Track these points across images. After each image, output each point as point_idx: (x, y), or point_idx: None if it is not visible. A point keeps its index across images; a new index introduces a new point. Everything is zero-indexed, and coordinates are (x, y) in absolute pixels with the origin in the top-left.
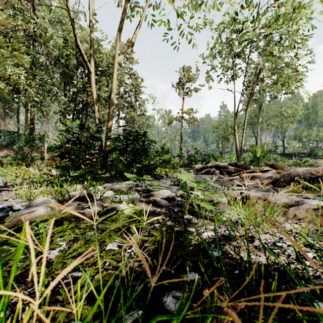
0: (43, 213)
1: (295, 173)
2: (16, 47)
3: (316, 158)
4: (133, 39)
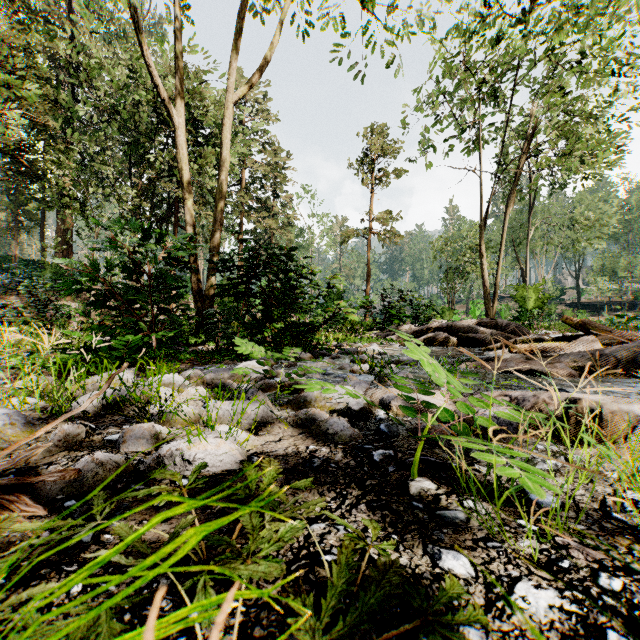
0: None
1: None
2: (9, 65)
3: None
4: (267, 54)
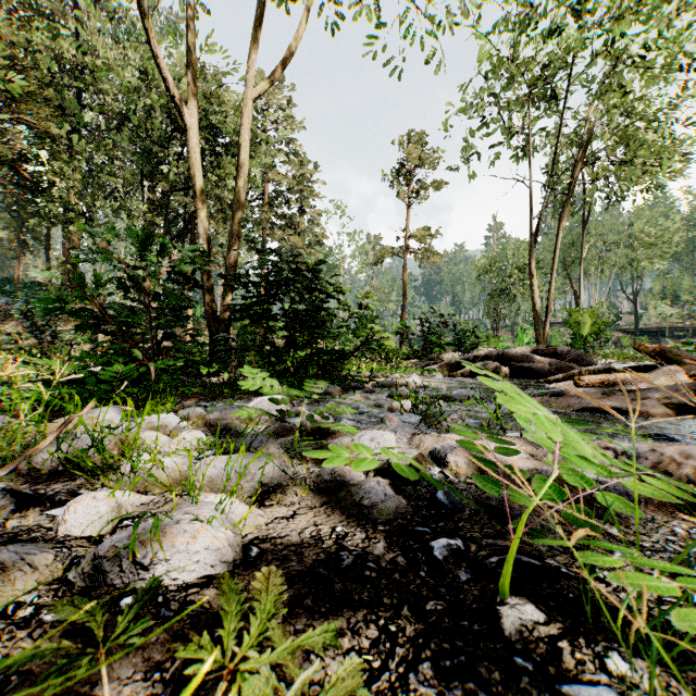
0: None
1: None
2: None
3: None
4: (291, 45)
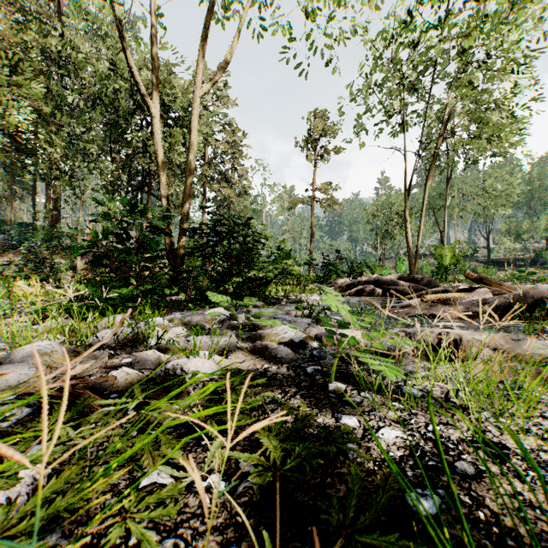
0: (27, 377)
1: (534, 294)
2: (19, 68)
3: (546, 268)
4: (228, 57)
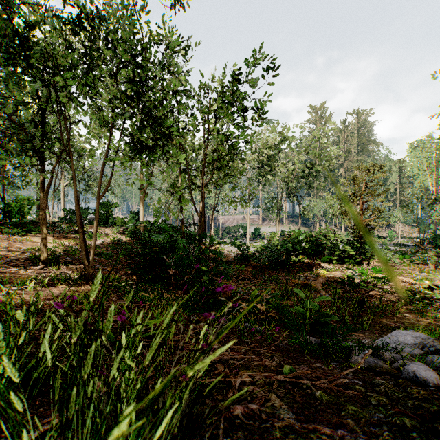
0: None
1: None
2: None
3: None
4: None
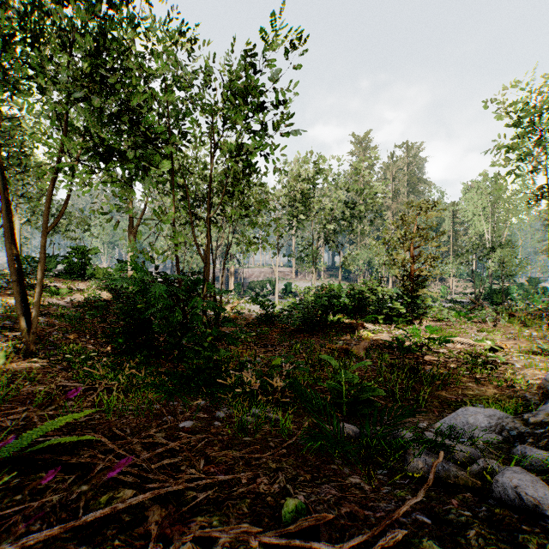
0: None
1: None
2: None
3: None
4: None
